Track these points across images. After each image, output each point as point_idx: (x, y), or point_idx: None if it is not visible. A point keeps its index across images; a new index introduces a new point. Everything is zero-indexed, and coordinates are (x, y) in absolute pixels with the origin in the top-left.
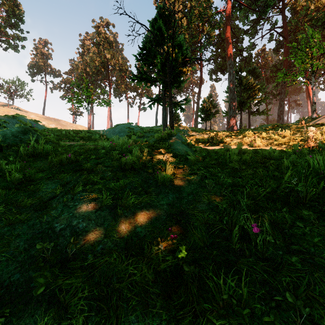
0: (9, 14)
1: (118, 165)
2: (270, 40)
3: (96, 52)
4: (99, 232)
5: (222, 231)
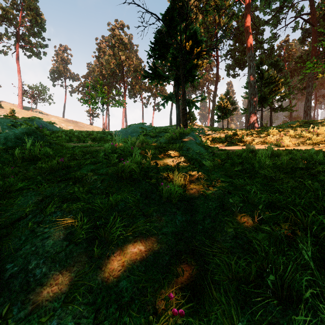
0: (33, 23)
1: (112, 173)
2: (295, 29)
3: (112, 54)
4: (60, 289)
5: (264, 299)
